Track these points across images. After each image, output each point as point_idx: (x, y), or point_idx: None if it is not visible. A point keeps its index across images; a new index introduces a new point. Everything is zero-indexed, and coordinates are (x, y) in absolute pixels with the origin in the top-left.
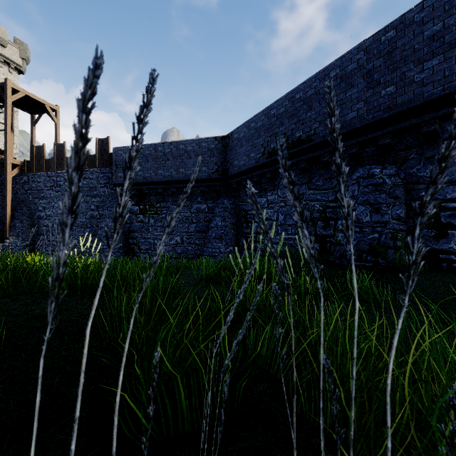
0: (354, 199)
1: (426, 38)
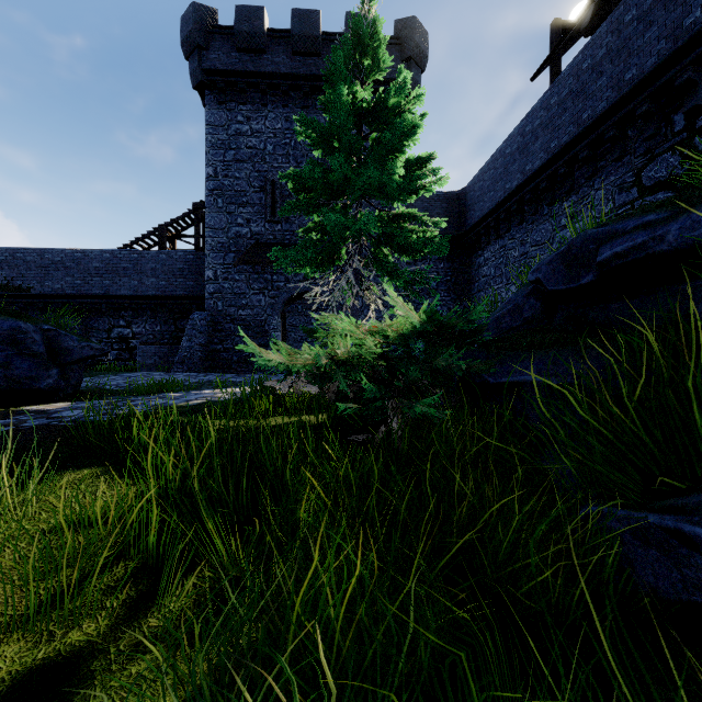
0: None
1: (94, 267)
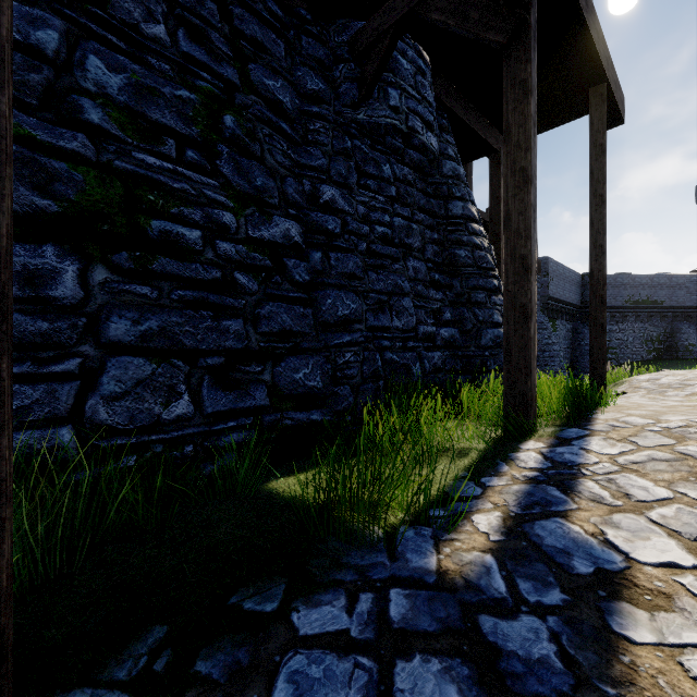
0: (691, 334)
1: None
